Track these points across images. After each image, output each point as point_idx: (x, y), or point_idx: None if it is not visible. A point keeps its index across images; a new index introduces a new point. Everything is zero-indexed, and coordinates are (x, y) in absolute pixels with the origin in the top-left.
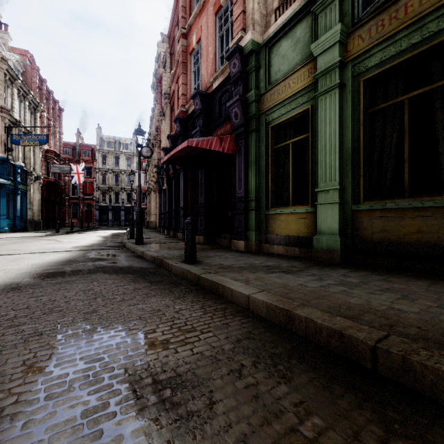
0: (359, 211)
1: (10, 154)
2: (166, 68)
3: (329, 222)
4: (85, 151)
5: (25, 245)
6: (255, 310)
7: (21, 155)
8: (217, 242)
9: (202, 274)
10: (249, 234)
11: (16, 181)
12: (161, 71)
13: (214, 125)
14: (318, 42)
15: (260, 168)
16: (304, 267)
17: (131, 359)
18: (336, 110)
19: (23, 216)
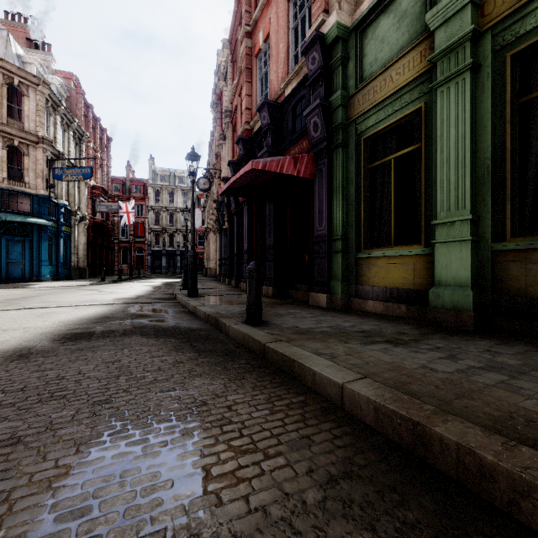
0: (503, 252)
1: (52, 191)
2: (227, 80)
3: (455, 268)
4: (136, 187)
5: (62, 297)
6: (354, 411)
7: (65, 193)
8: (290, 295)
9: (269, 343)
10: (333, 285)
11: (59, 222)
12: (222, 84)
13: (286, 143)
14: (437, 8)
15: (348, 196)
16: (420, 335)
17: (136, 517)
18: (467, 104)
19: (67, 262)
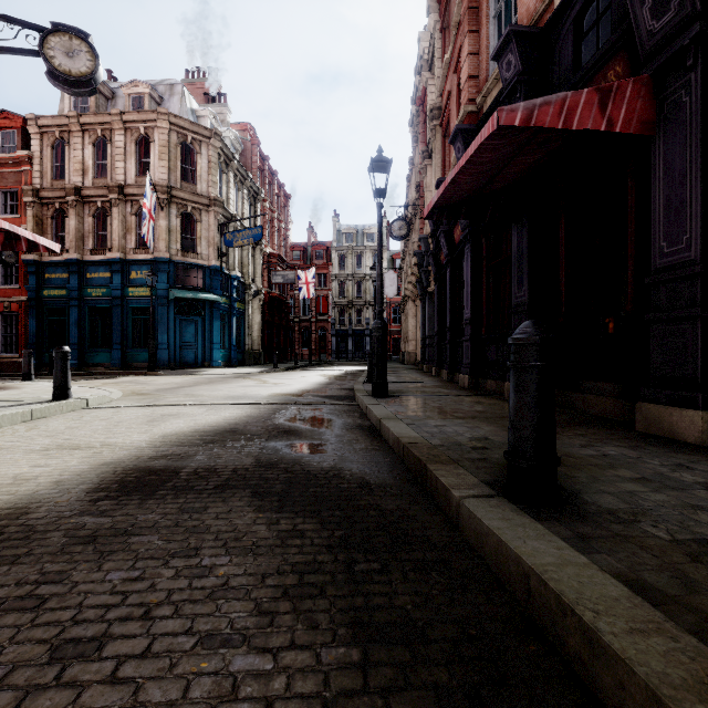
0: None
1: (225, 262)
2: (434, 62)
3: None
4: (318, 252)
5: (214, 388)
6: None
7: (239, 263)
8: (568, 402)
9: None
10: None
11: (232, 298)
12: (425, 77)
13: None
14: None
15: None
16: None
17: None
18: None
19: (241, 345)
